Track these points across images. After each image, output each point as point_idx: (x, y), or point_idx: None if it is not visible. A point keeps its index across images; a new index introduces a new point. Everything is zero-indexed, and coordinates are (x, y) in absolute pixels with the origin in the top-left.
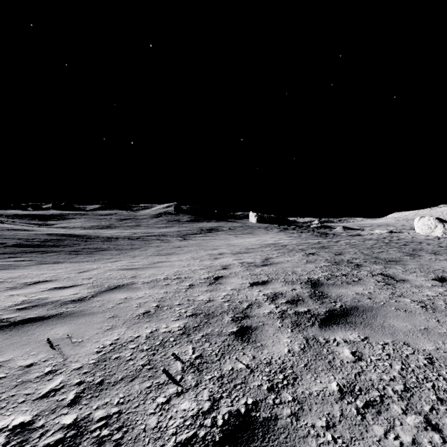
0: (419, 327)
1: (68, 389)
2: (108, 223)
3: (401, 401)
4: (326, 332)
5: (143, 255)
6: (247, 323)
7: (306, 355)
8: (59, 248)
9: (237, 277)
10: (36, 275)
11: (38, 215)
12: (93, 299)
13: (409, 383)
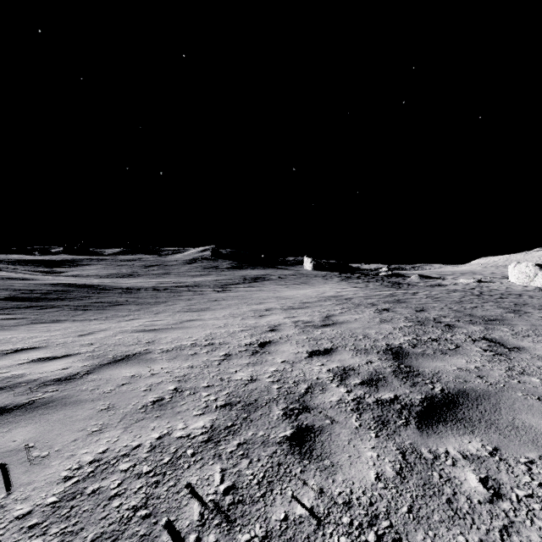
0: None
1: None
2: (130, 271)
3: None
4: (430, 438)
5: (169, 311)
6: (307, 419)
7: (408, 487)
8: (64, 302)
9: (290, 343)
10: (22, 339)
11: (46, 261)
12: (87, 378)
13: None
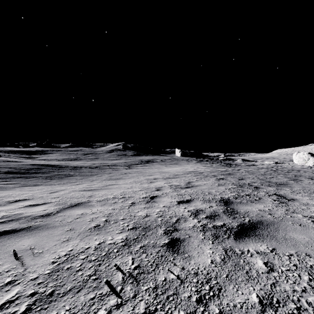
0: None
1: (22, 300)
2: (75, 157)
3: None
4: (240, 244)
5: (99, 179)
6: (176, 235)
7: (227, 266)
8: (39, 174)
9: (168, 197)
10: (18, 195)
11: (26, 151)
12: (57, 215)
13: None
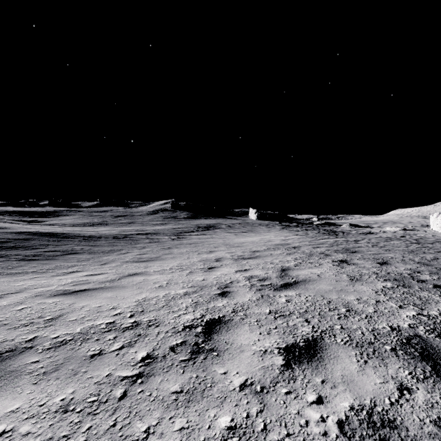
0: None
1: None
2: (101, 220)
3: None
4: None
5: (118, 260)
6: None
7: None
8: (16, 251)
9: (249, 325)
10: None
11: (31, 212)
12: None
13: None
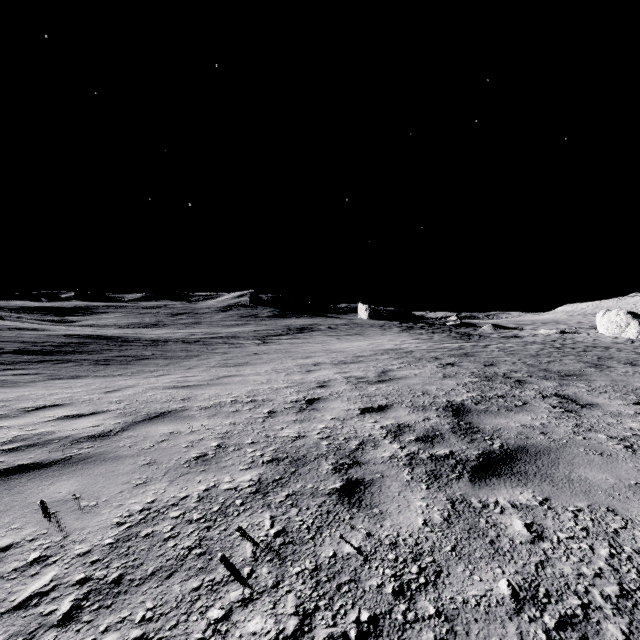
0: (627, 482)
1: (63, 592)
2: (155, 320)
3: (620, 617)
4: (482, 490)
5: (203, 366)
6: (357, 473)
7: (454, 531)
8: (81, 355)
9: (341, 400)
10: (42, 396)
11: (55, 308)
12: (122, 435)
13: (627, 582)
